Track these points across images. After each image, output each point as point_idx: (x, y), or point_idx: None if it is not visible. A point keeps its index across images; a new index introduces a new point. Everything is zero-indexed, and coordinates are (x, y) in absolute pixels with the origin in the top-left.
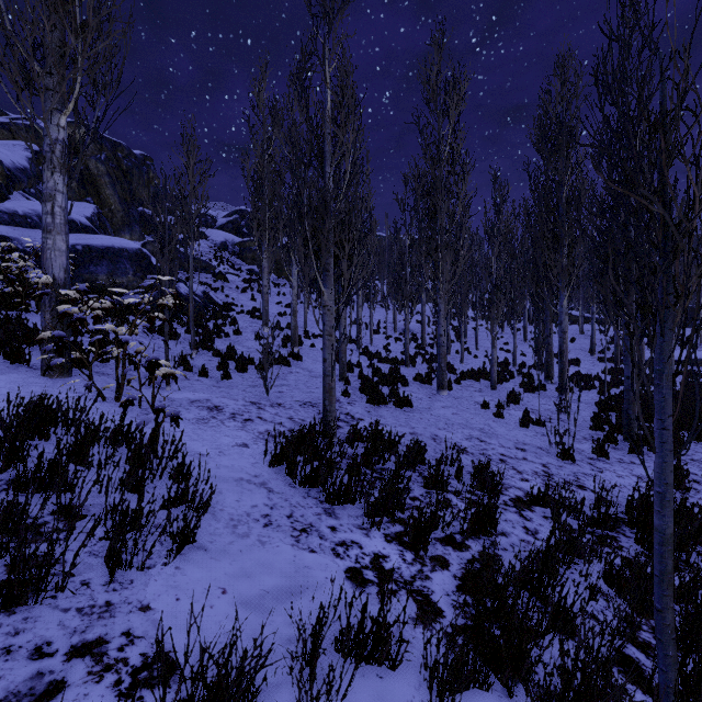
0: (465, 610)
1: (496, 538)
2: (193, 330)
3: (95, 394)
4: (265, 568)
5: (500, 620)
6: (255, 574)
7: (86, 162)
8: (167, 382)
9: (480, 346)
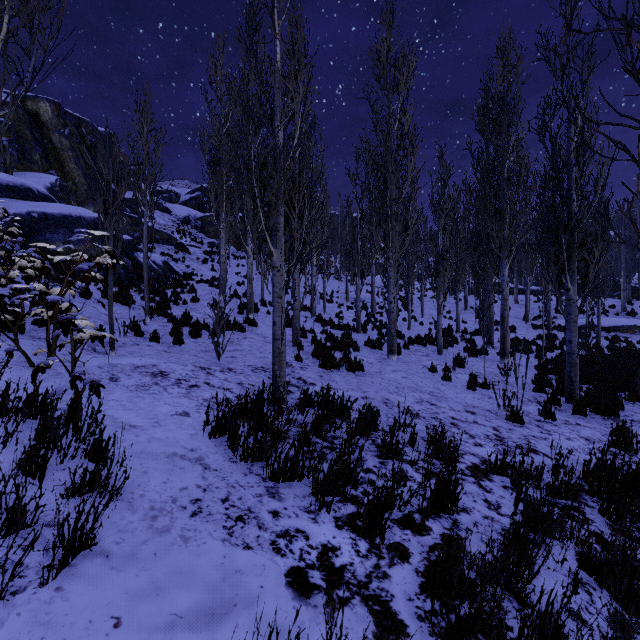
0: (433, 621)
1: (457, 515)
2: (147, 296)
3: (24, 359)
4: (183, 578)
5: (475, 633)
6: (167, 588)
7: (49, 136)
8: (111, 347)
9: (425, 314)
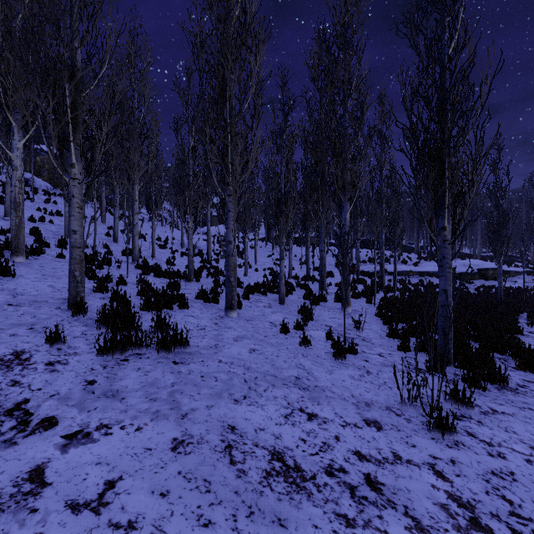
0: None
1: None
2: None
3: None
4: None
5: None
6: None
7: None
8: None
9: (258, 261)
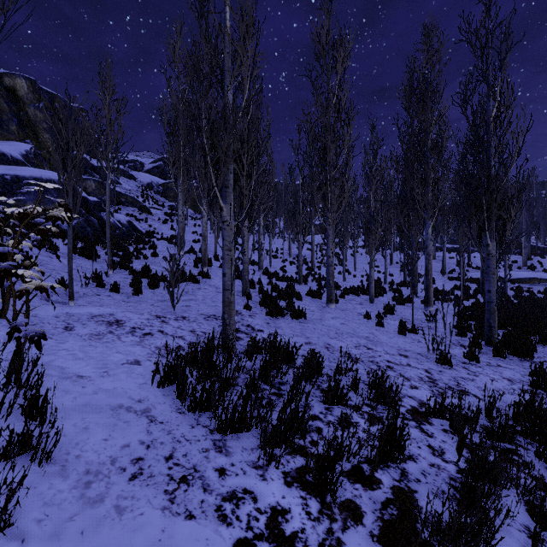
0: None
1: (405, 464)
2: (110, 251)
3: None
4: None
5: None
6: None
7: (25, 109)
8: (70, 297)
9: (357, 268)
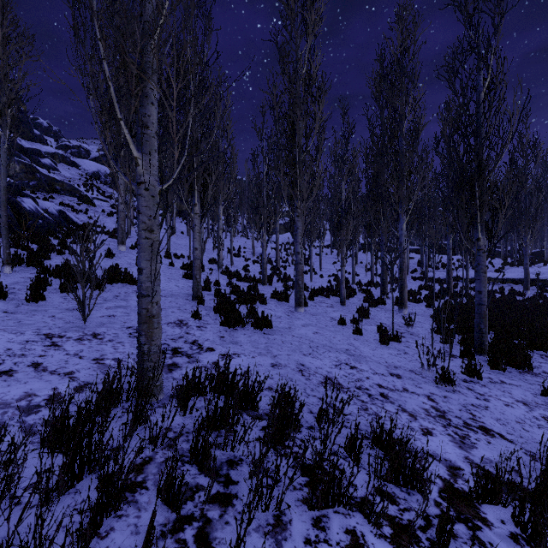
0: None
1: None
2: (6, 241)
3: None
4: None
5: None
6: None
7: None
8: None
9: (323, 267)
